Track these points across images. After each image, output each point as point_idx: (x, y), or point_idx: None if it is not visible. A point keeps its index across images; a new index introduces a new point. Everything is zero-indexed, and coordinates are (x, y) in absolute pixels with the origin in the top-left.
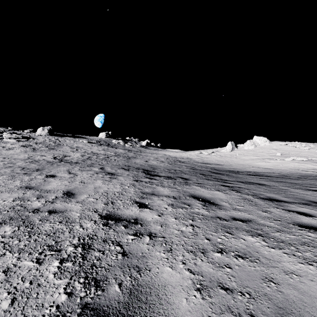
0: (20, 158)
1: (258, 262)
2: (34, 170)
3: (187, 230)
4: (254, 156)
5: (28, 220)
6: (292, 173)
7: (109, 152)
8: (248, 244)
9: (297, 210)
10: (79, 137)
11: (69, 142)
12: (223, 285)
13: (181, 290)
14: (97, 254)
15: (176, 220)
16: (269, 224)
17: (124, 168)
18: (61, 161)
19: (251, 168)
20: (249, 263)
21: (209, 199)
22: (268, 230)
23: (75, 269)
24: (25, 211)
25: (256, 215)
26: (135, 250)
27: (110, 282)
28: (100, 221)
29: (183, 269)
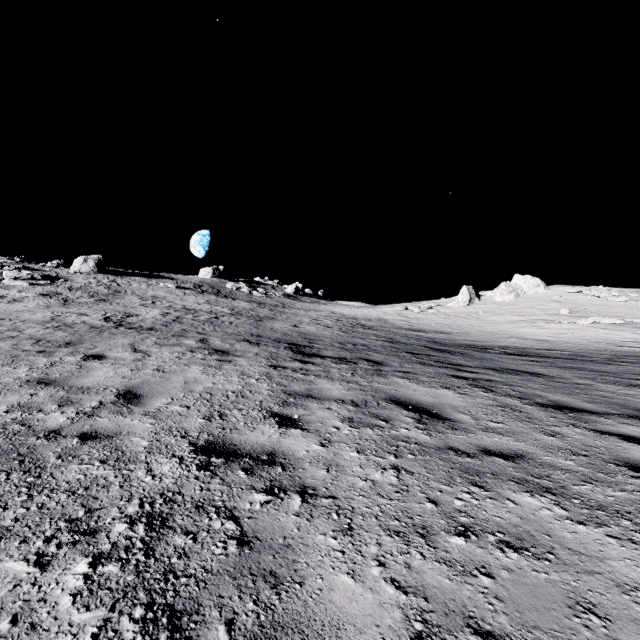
0: (34, 320)
1: (554, 561)
2: (62, 345)
3: (386, 480)
4: (515, 315)
5: (33, 456)
6: (594, 349)
7: (220, 308)
8: (525, 514)
9: (619, 432)
10: (159, 277)
11: (137, 287)
12: (478, 622)
13: (378, 637)
14: (181, 541)
15: (359, 456)
16: (564, 464)
17: (248, 339)
18: (120, 325)
19: (510, 339)
20: (533, 564)
21: (428, 406)
22: (563, 478)
23: (125, 581)
24: (28, 435)
25: (533, 442)
26: (269, 530)
27: (207, 617)
28: (192, 459)
29: (379, 579)
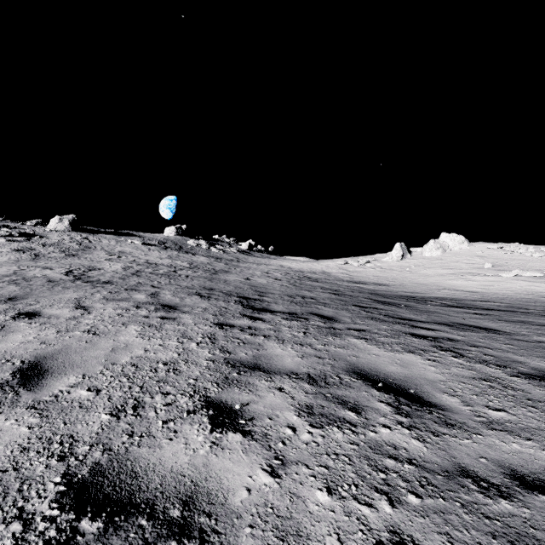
0: None
1: None
2: (2, 300)
3: None
4: (444, 268)
5: None
6: (525, 301)
7: (180, 262)
8: None
9: None
10: (127, 234)
11: (107, 243)
12: None
13: None
14: None
15: (332, 502)
16: None
17: (200, 293)
18: (78, 279)
19: (443, 291)
20: None
21: (401, 382)
22: None
23: None
24: None
25: None
26: None
27: None
28: (46, 524)
29: None
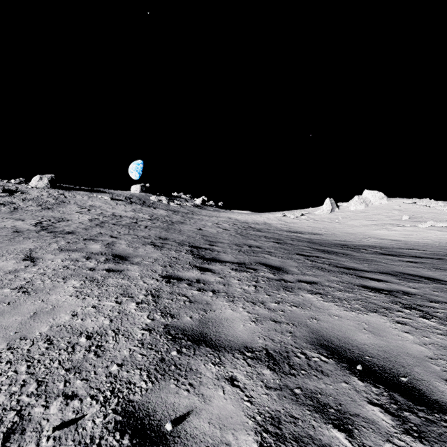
0: None
1: None
2: None
3: None
4: (368, 220)
5: None
6: (446, 249)
7: (142, 214)
8: None
9: None
10: (99, 191)
11: (80, 198)
12: None
13: None
14: None
15: None
16: None
17: (154, 243)
18: (44, 229)
19: (370, 239)
20: None
21: (384, 362)
22: None
23: None
24: None
25: None
26: None
27: None
28: None
29: None
